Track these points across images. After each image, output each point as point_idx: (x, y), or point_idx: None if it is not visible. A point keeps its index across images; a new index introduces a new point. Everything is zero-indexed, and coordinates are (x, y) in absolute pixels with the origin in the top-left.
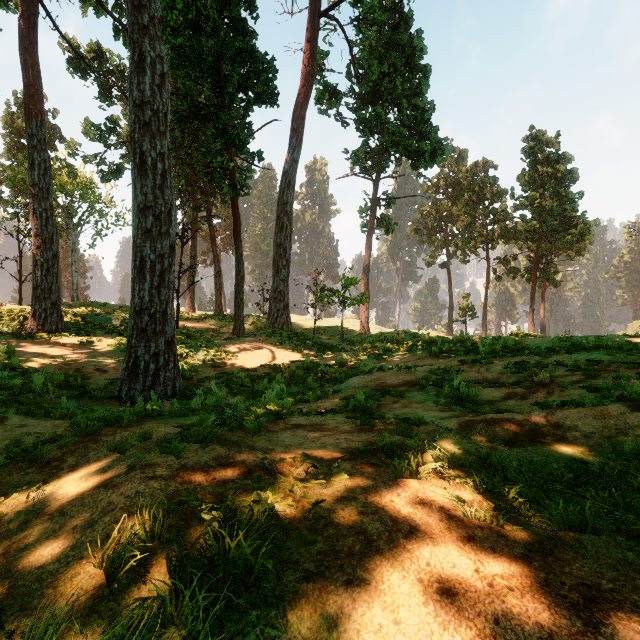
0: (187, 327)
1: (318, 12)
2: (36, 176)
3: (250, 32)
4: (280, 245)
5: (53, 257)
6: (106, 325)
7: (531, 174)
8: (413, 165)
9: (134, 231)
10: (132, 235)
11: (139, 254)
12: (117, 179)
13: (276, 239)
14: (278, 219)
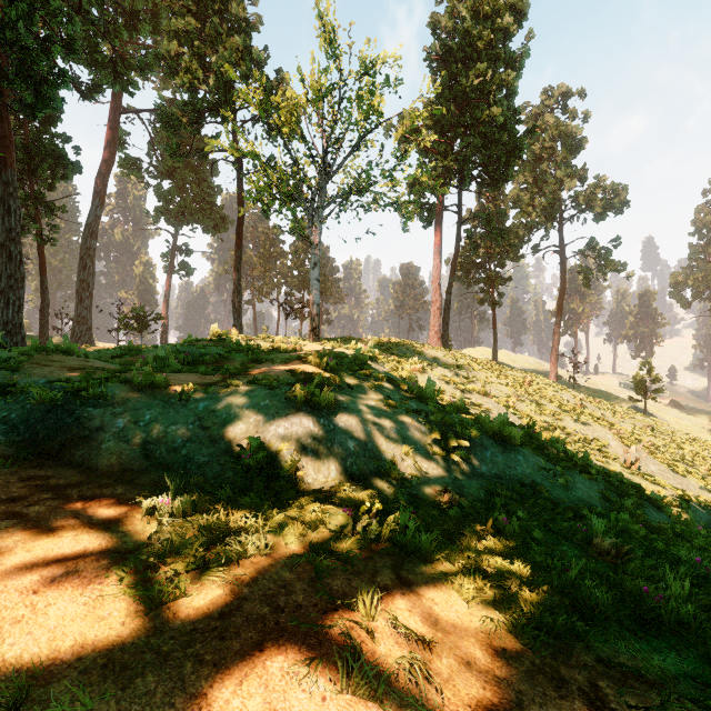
0: None
1: (119, 109)
2: None
3: (56, 120)
4: (84, 281)
5: None
6: None
7: (297, 246)
8: (204, 230)
9: (3, 286)
10: (2, 287)
11: (7, 297)
12: None
13: (80, 275)
14: (82, 260)
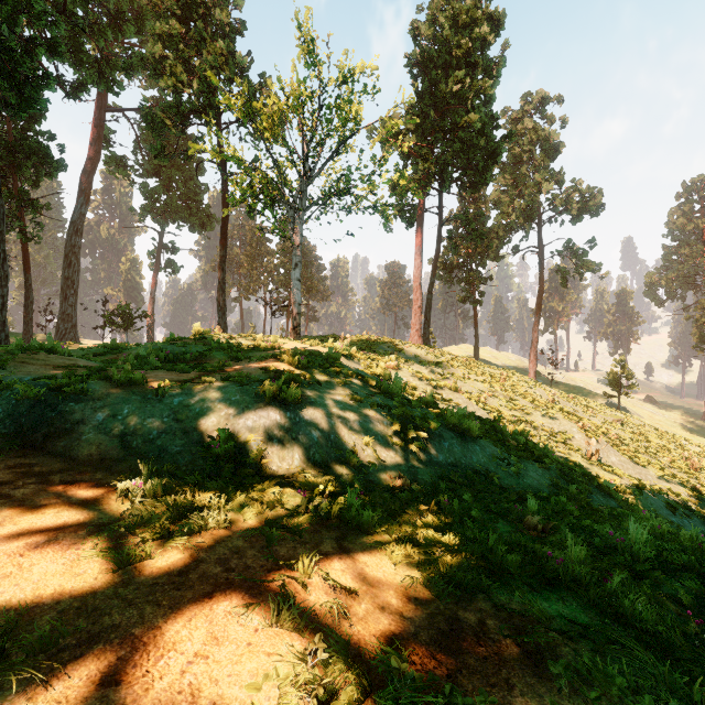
0: None
1: (105, 107)
2: None
3: (40, 118)
4: (68, 278)
5: None
6: None
7: (283, 245)
8: (191, 228)
9: None
10: None
11: None
12: None
13: (64, 273)
14: (66, 257)
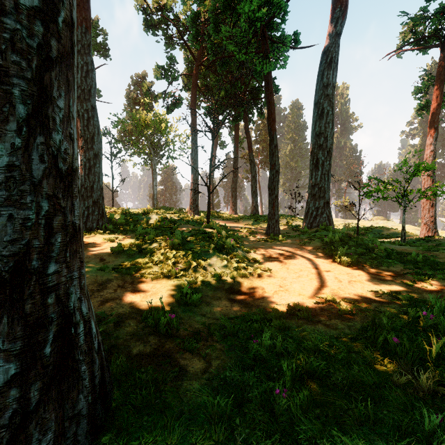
0: (222, 226)
1: None
2: (79, 79)
3: None
4: (319, 134)
5: (94, 157)
6: (147, 223)
7: None
8: None
9: None
10: None
11: None
12: (176, 107)
13: (314, 128)
14: (316, 106)
